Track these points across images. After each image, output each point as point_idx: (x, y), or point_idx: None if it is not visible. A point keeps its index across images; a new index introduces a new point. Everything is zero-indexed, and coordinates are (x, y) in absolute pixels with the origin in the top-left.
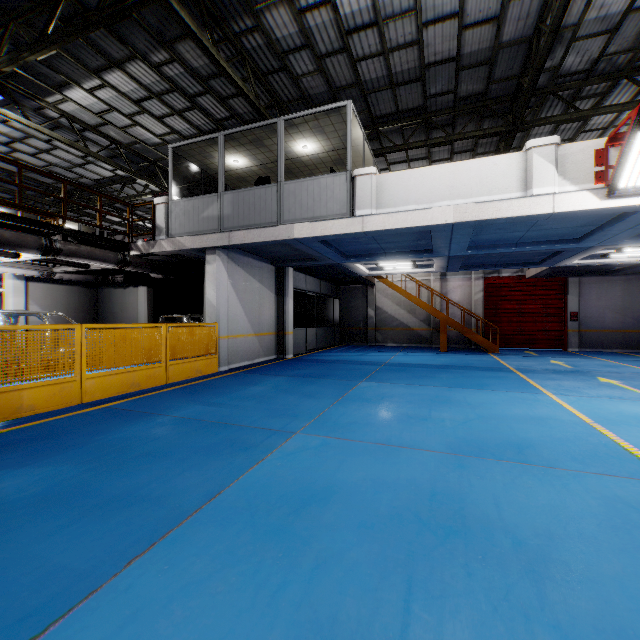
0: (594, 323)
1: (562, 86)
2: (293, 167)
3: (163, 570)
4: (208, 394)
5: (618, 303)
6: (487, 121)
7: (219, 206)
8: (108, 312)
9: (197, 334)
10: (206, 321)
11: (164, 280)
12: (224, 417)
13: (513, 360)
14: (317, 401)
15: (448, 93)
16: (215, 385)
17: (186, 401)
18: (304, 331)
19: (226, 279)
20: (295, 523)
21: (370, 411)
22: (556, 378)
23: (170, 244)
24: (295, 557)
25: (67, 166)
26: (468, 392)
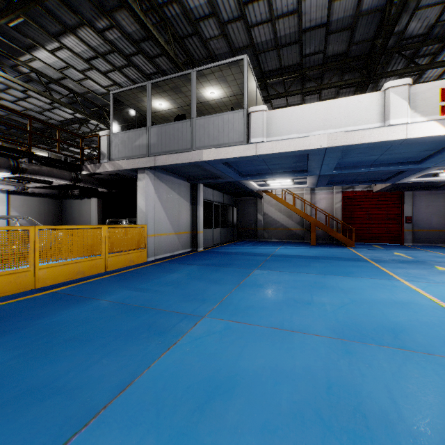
0: (423, 225)
1: (405, 47)
2: (203, 109)
3: None
4: (136, 280)
5: (441, 210)
6: (347, 75)
7: (147, 137)
8: (69, 217)
9: (130, 233)
10: (138, 223)
11: (110, 193)
12: (146, 301)
13: (366, 252)
14: (221, 287)
15: (319, 53)
16: (143, 272)
17: (118, 286)
18: (211, 230)
19: (153, 192)
20: (199, 424)
21: (263, 296)
22: (403, 267)
23: (111, 166)
24: None
25: (39, 110)
26: (338, 279)
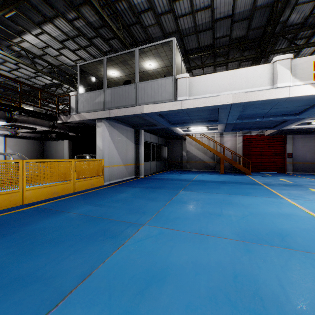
0: (300, 159)
1: (287, 32)
2: (144, 76)
3: None
4: (95, 198)
5: (313, 148)
6: (246, 52)
7: (104, 96)
8: (49, 153)
9: (91, 165)
10: (97, 158)
11: (77, 137)
12: (102, 213)
13: (260, 178)
14: (156, 203)
15: (226, 36)
16: (100, 193)
17: (82, 203)
18: (150, 163)
19: (108, 135)
20: (140, 304)
21: (187, 209)
22: (286, 189)
23: (78, 117)
24: None
25: (27, 78)
26: (240, 197)
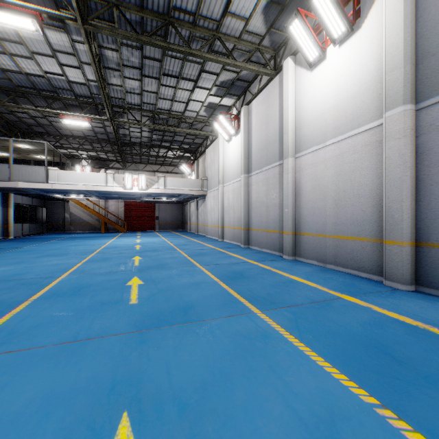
0: (164, 220)
1: (135, 144)
2: (16, 149)
3: (5, 254)
4: None
5: (171, 213)
6: (114, 145)
7: None
8: None
9: None
10: None
11: None
12: None
13: (125, 234)
14: (32, 244)
15: (94, 136)
16: None
17: None
18: (22, 225)
19: None
20: (28, 251)
21: (51, 244)
22: (125, 237)
23: None
24: (28, 252)
25: None
26: (89, 240)
